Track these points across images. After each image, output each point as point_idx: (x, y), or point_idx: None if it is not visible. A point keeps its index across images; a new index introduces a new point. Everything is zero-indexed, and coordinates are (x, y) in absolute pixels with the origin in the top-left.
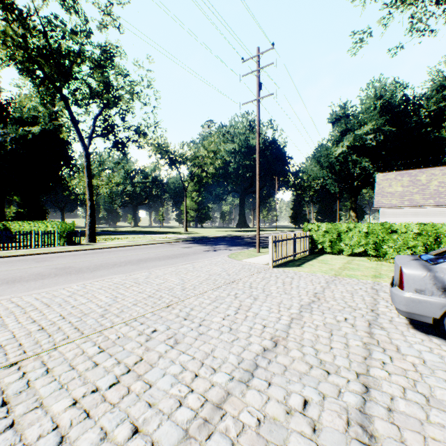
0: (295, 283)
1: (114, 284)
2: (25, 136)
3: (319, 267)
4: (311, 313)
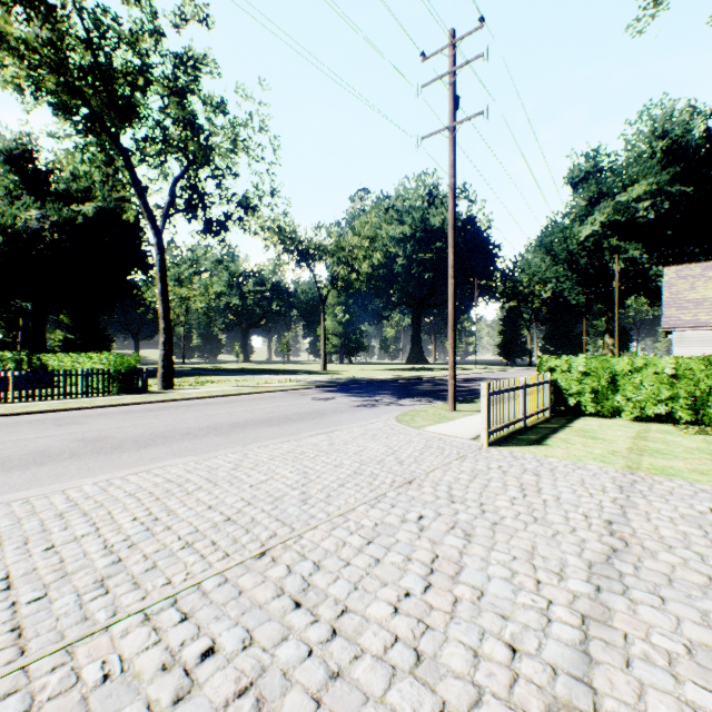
0: (547, 488)
1: (165, 483)
2: (73, 219)
3: (584, 446)
4: (627, 596)
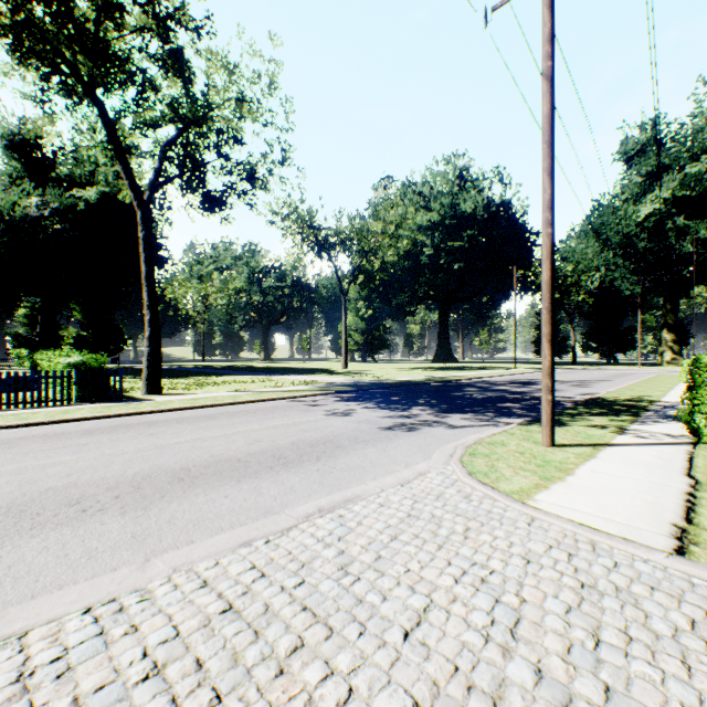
0: None
1: None
2: (76, 207)
3: None
4: None
